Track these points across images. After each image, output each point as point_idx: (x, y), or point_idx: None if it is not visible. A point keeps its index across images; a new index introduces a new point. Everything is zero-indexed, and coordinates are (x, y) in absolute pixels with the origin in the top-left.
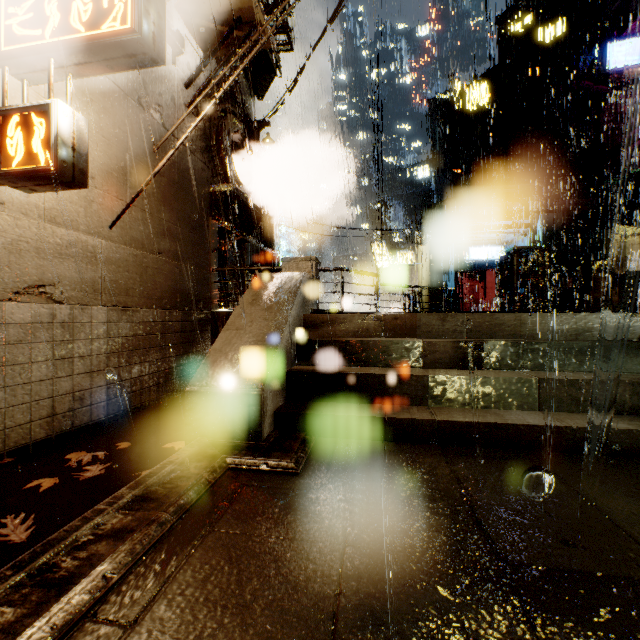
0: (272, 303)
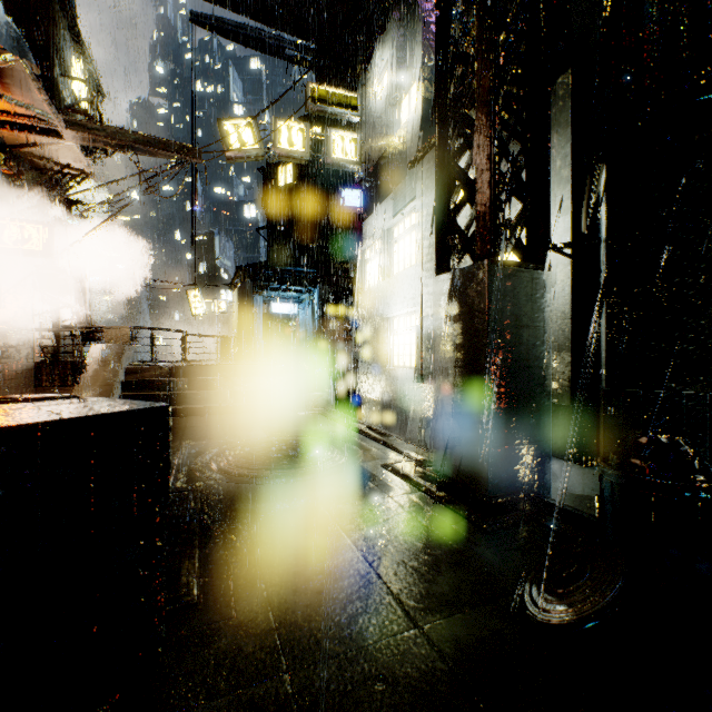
0: (107, 362)
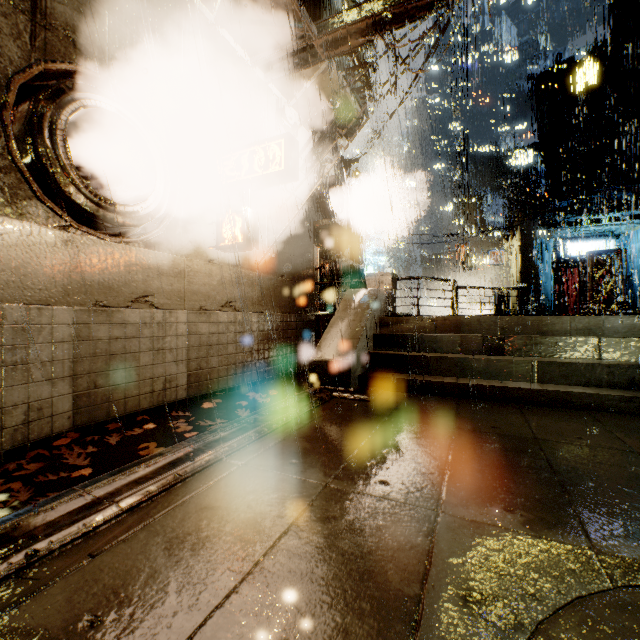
0: (358, 310)
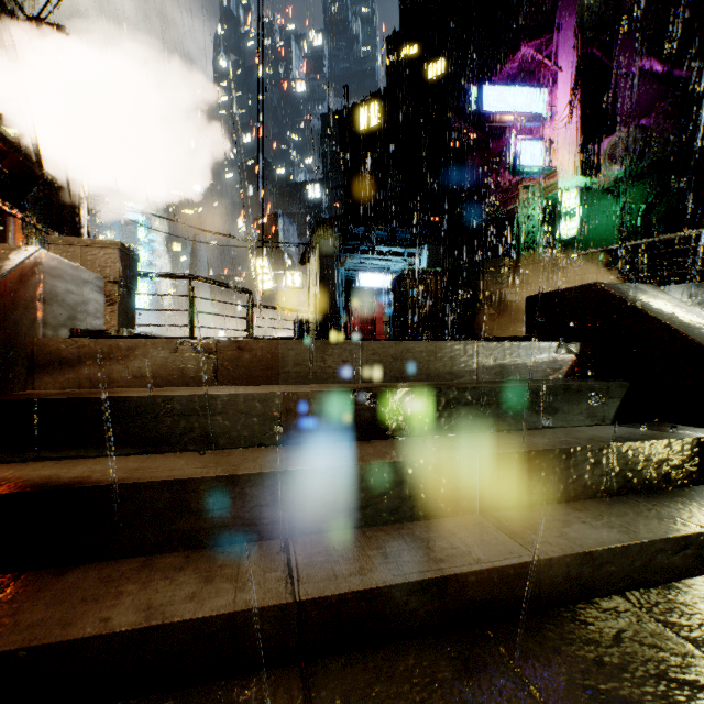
0: None
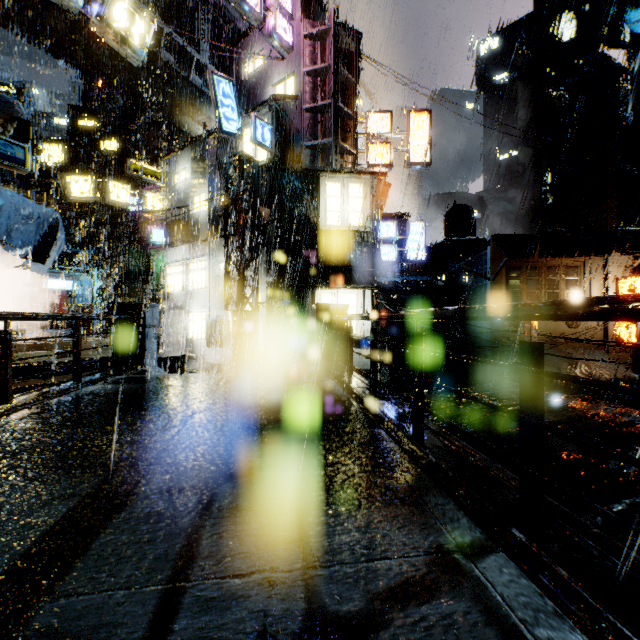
0: None
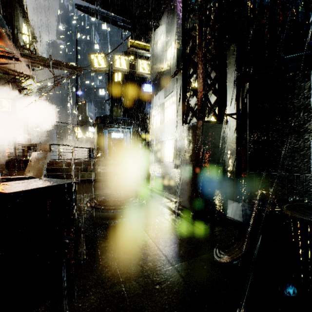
0: (40, 160)
